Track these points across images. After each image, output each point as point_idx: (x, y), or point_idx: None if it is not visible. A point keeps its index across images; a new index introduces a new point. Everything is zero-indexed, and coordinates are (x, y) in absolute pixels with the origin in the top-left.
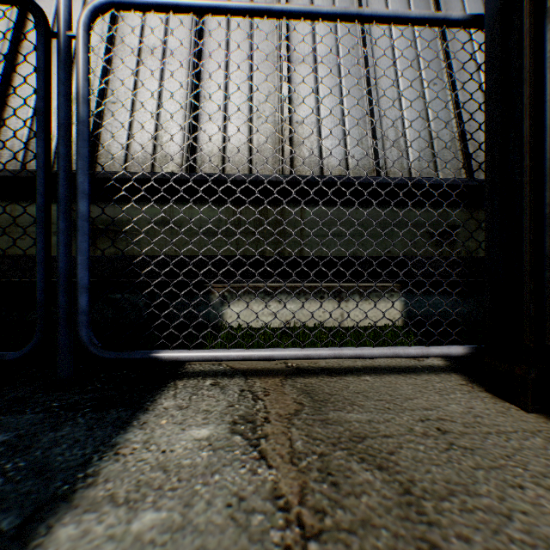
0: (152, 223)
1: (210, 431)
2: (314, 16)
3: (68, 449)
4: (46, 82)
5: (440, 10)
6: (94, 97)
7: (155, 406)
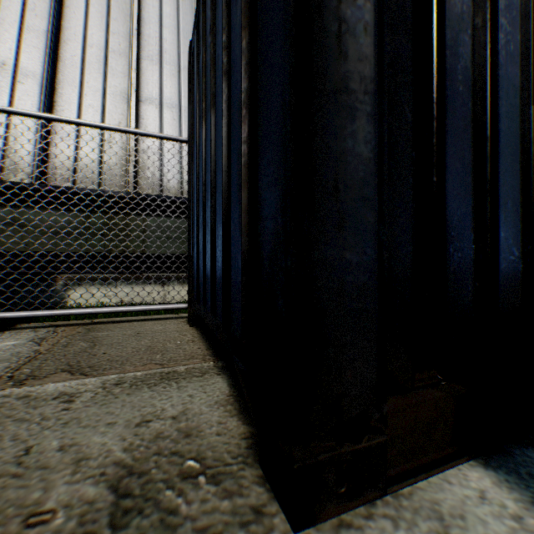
0: None
1: (18, 342)
2: (101, 128)
3: None
4: None
5: None
6: None
7: None
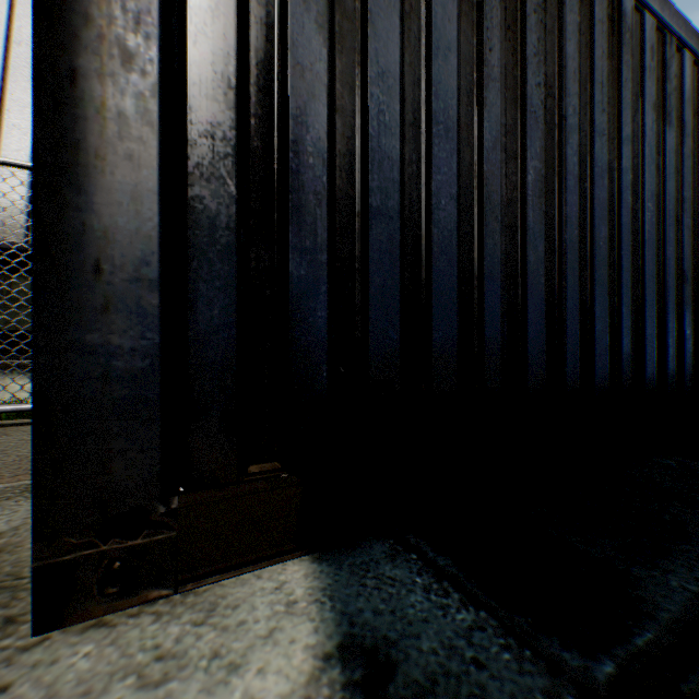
0: None
1: None
2: None
3: None
4: None
5: None
6: None
7: None
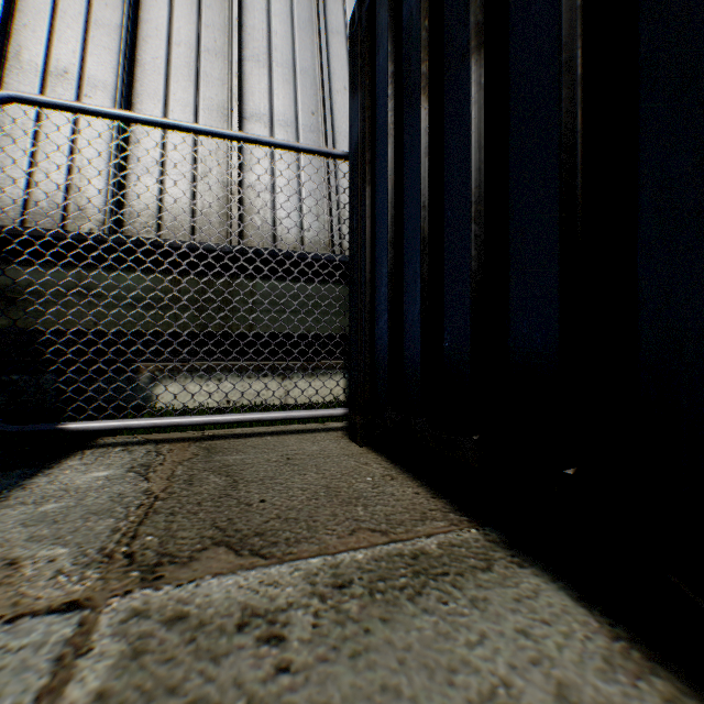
0: (59, 306)
1: (110, 473)
2: (220, 136)
3: None
4: None
5: None
6: None
7: (61, 465)
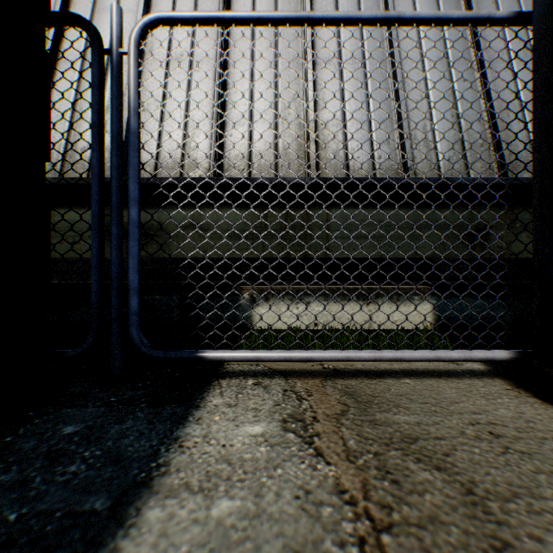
0: (197, 228)
1: (264, 428)
2: (354, 22)
3: (135, 441)
4: (100, 97)
5: (470, 4)
6: (126, 106)
7: (205, 404)
